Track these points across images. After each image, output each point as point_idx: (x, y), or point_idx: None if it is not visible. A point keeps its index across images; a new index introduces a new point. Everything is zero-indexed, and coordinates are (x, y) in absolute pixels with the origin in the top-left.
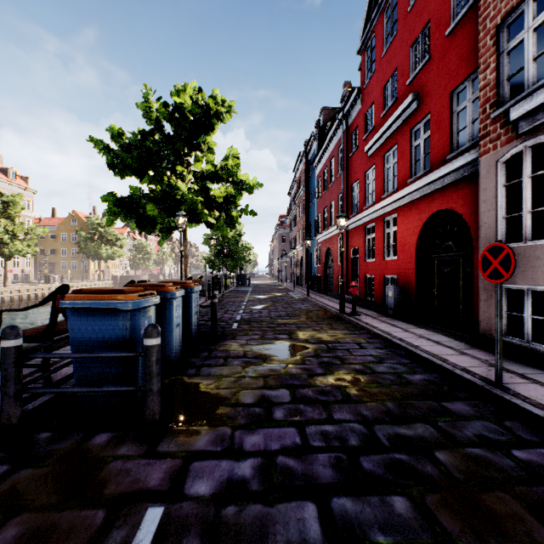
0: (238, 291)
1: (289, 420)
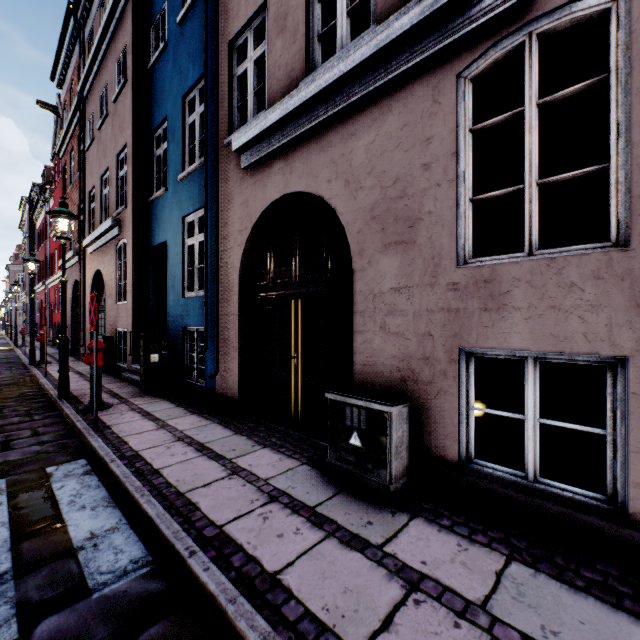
0: None
1: None
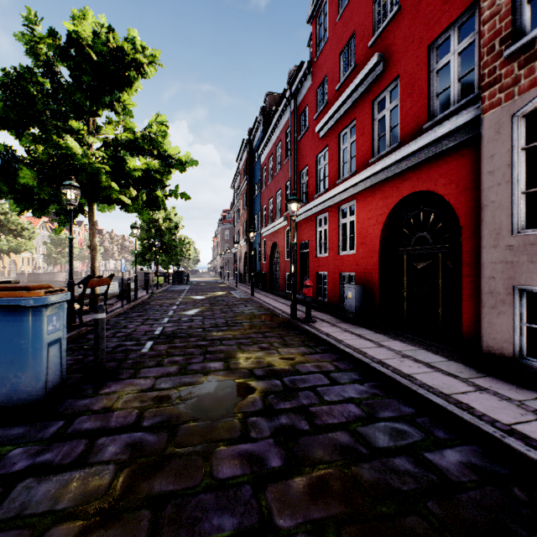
0: (172, 290)
1: None
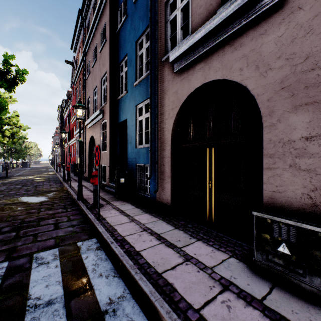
0: (21, 169)
1: (21, 180)
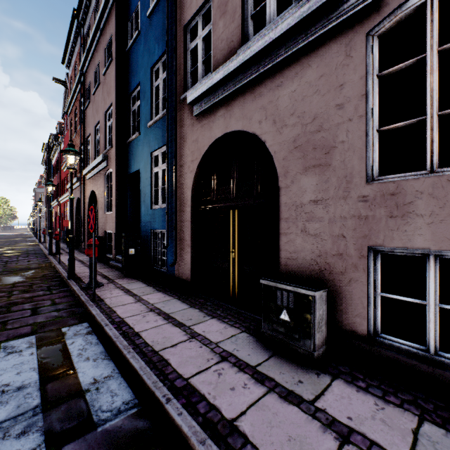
0: None
1: None
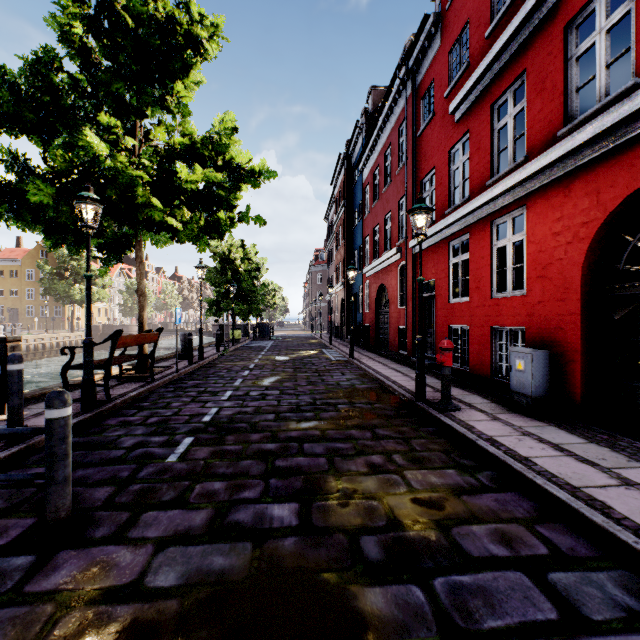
0: (250, 347)
1: None
